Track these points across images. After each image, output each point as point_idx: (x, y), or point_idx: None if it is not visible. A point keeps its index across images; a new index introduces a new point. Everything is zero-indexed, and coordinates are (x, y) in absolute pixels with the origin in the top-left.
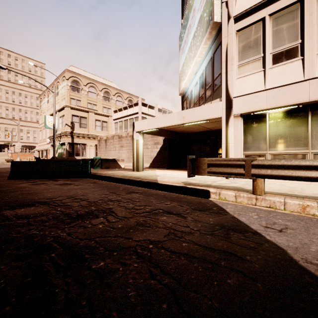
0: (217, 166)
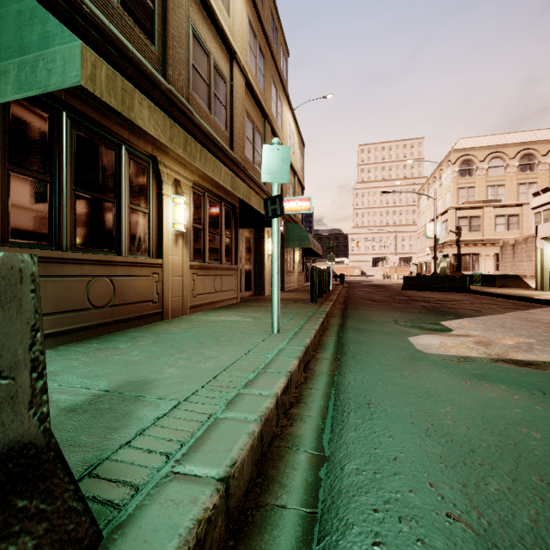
0: None
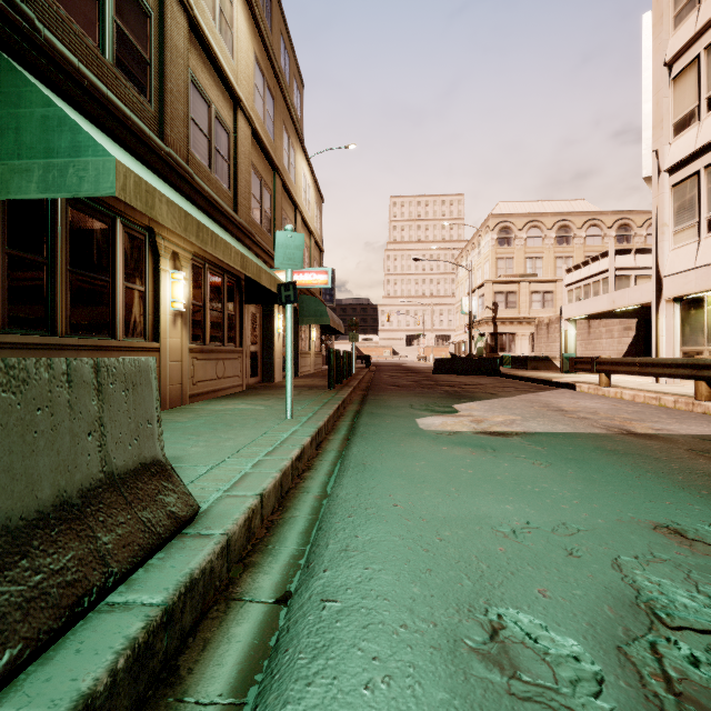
0: (580, 363)
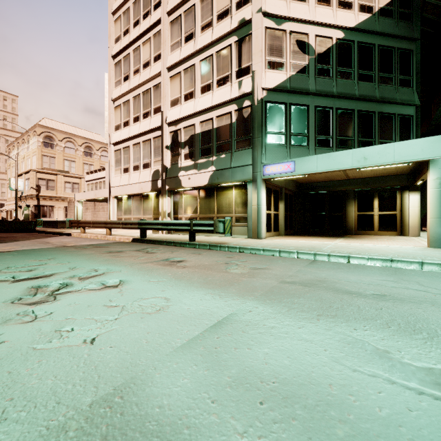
0: (74, 223)
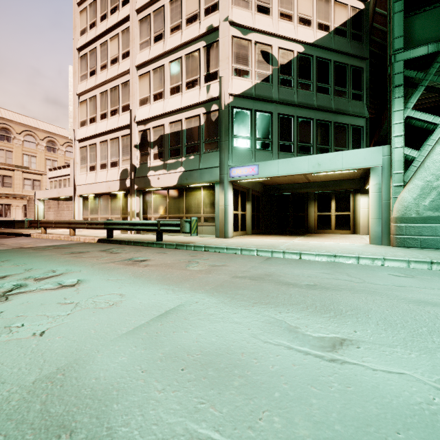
0: (34, 223)
